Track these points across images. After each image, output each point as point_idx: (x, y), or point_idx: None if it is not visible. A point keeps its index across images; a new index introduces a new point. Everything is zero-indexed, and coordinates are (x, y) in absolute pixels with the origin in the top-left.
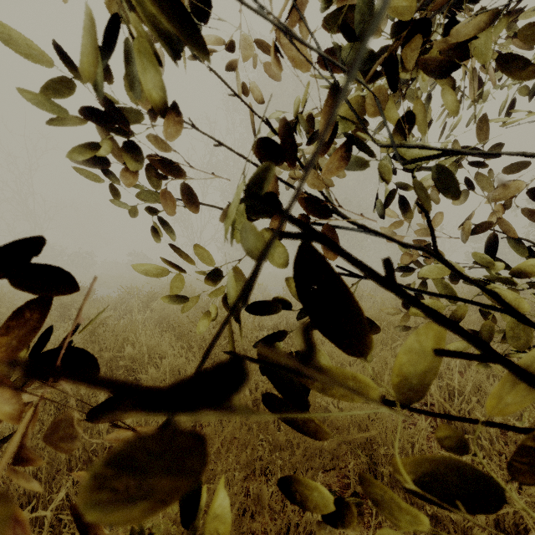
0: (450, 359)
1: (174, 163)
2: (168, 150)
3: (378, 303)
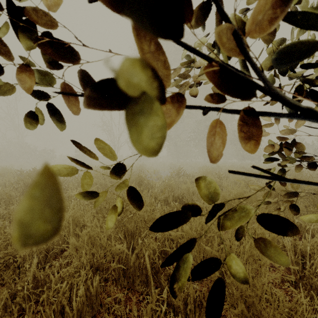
0: None
1: (61, 42)
2: (52, 24)
3: (232, 182)
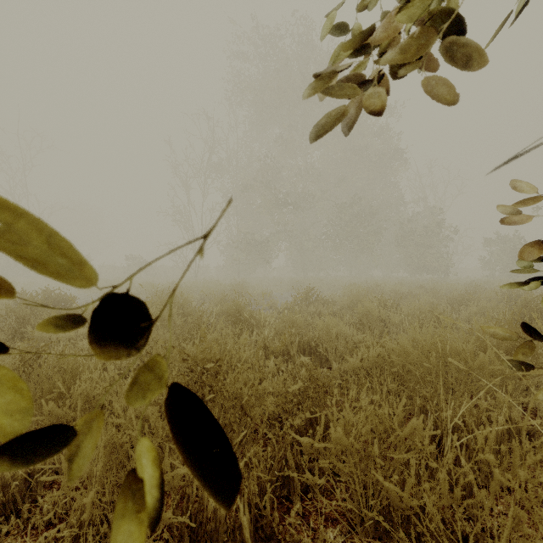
0: (523, 396)
1: None
2: None
3: (409, 315)
